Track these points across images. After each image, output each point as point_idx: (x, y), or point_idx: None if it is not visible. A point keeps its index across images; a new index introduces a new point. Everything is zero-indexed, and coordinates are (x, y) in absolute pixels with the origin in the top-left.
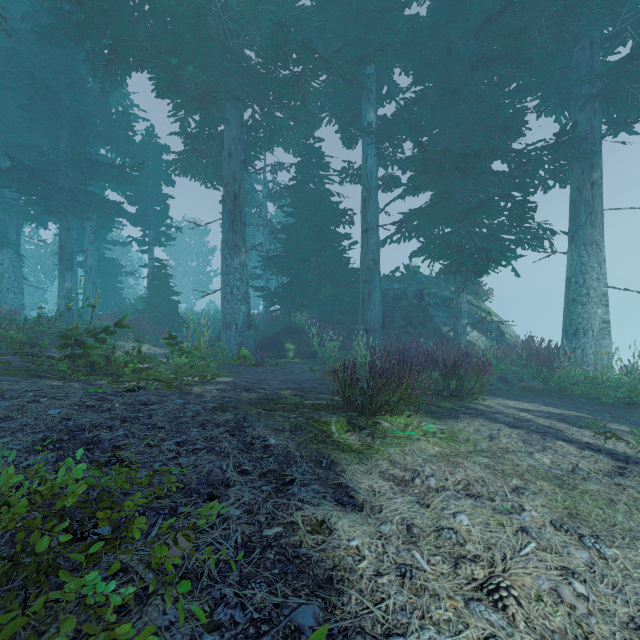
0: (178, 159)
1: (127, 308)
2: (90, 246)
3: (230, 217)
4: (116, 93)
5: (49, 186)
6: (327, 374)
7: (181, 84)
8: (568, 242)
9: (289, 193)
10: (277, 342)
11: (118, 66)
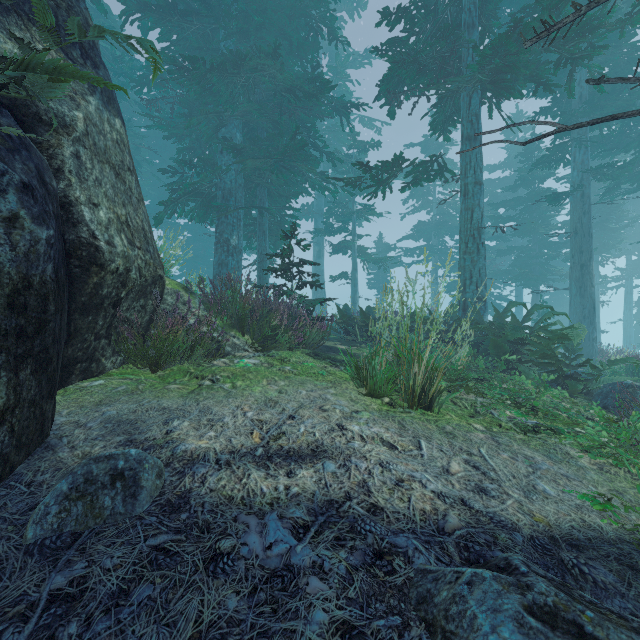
0: None
1: None
2: None
3: None
4: None
5: None
6: None
7: None
8: None
9: None
10: None
11: None
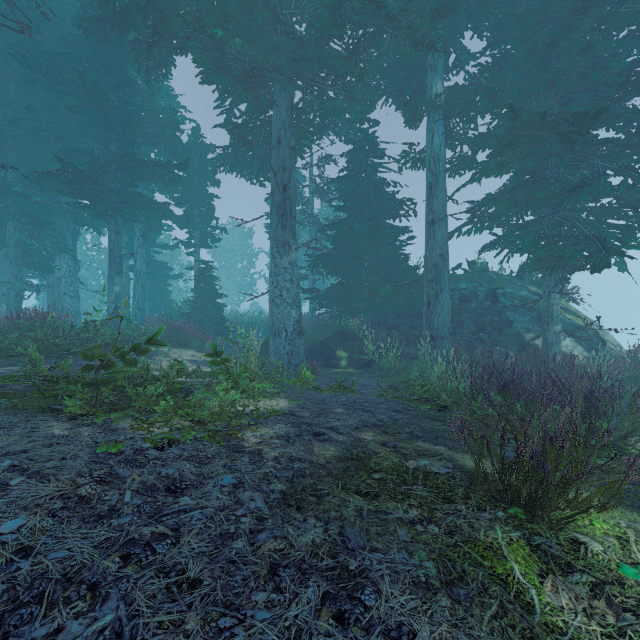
0: (223, 154)
1: (174, 311)
2: (139, 249)
3: (279, 211)
4: (163, 94)
5: (97, 188)
6: (454, 432)
7: (227, 64)
8: None
9: (340, 185)
10: (327, 349)
11: (161, 50)
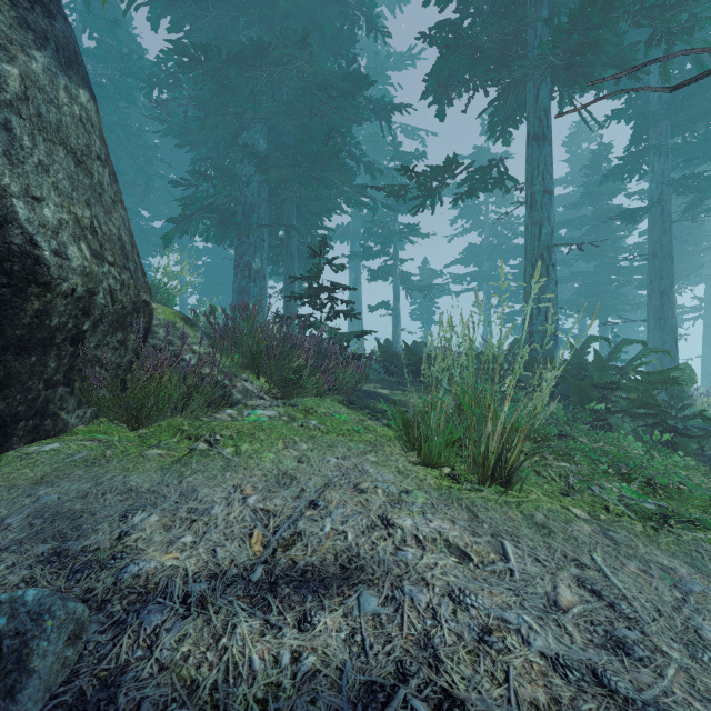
0: None
1: None
2: None
3: None
4: None
5: None
6: None
7: None
8: None
9: None
10: None
11: None
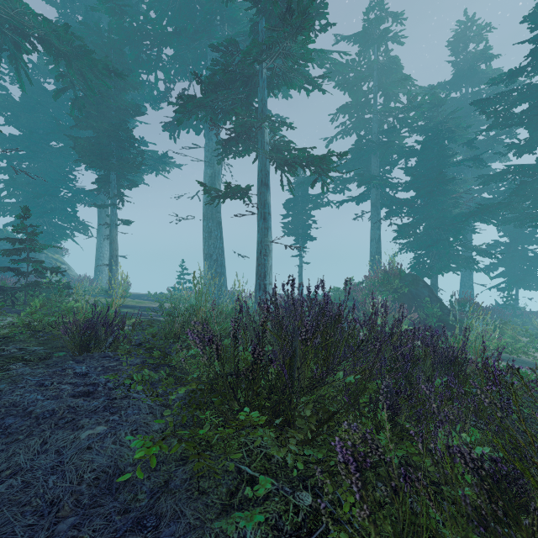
0: None
1: None
2: None
3: None
4: None
5: None
6: None
7: None
8: (97, 233)
9: None
10: None
11: None
